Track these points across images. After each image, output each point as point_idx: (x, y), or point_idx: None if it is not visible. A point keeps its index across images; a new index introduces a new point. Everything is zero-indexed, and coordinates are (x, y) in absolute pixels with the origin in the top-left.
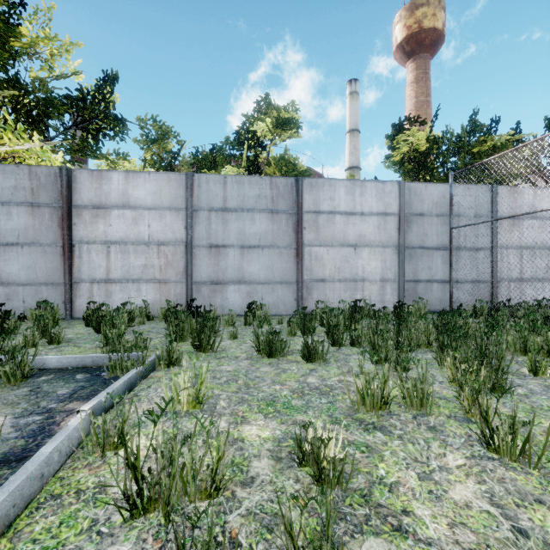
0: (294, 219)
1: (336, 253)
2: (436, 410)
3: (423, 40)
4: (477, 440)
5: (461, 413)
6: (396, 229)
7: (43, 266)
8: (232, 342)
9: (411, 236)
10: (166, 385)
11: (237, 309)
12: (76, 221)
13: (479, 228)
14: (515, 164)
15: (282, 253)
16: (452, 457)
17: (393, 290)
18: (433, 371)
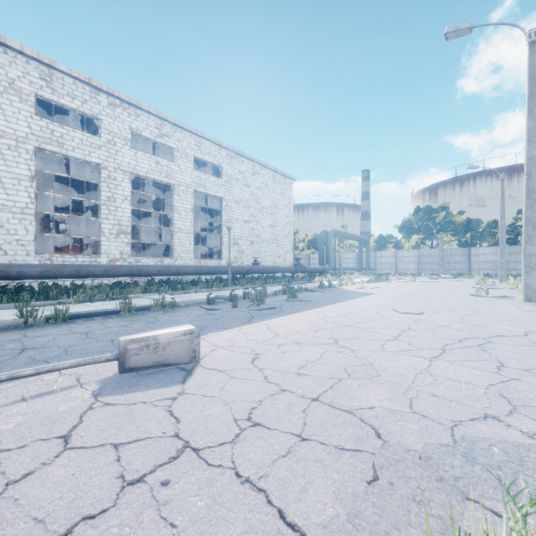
0: None
1: None
2: None
3: None
4: None
5: None
6: None
7: (464, 267)
8: None
9: None
10: None
11: None
12: (471, 258)
13: None
14: None
15: None
16: None
17: None
18: None
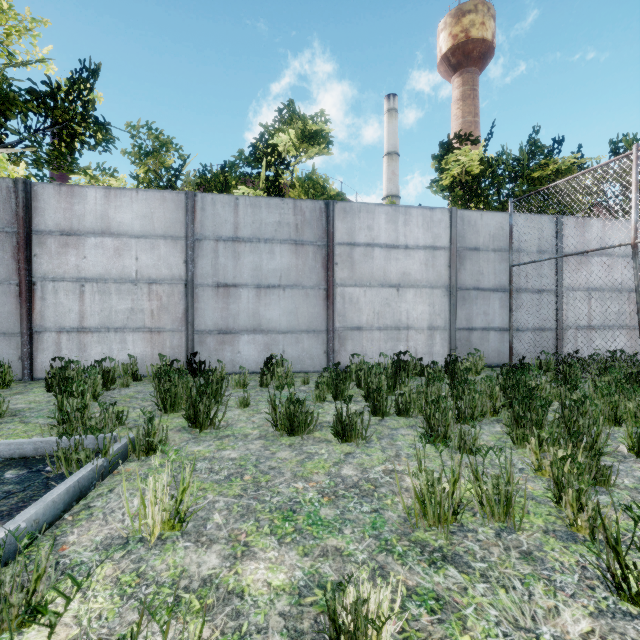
0: (323, 253)
1: (375, 295)
2: (526, 519)
3: (470, 52)
4: (597, 576)
5: (560, 525)
6: (447, 266)
7: None
8: (242, 412)
9: (464, 275)
10: (137, 486)
11: (252, 365)
12: (37, 251)
13: (542, 266)
14: (587, 189)
15: (308, 295)
16: (570, 615)
17: (443, 340)
18: (507, 452)
